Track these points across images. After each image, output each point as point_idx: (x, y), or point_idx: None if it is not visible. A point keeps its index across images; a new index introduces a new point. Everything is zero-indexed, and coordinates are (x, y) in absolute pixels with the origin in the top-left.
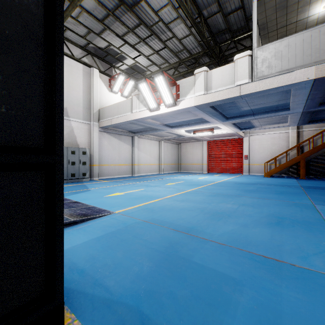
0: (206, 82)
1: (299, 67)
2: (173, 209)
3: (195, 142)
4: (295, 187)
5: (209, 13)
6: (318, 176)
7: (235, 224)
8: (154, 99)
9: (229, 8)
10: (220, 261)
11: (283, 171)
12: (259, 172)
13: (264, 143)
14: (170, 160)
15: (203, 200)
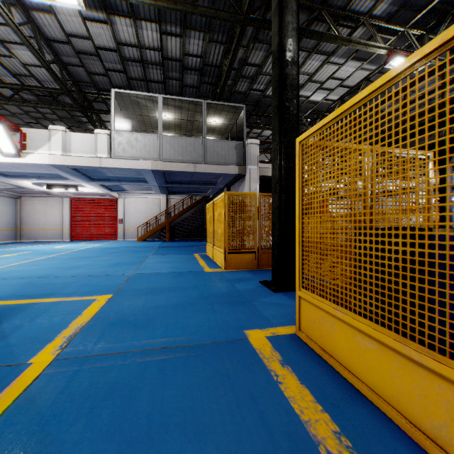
0: (65, 142)
1: (143, 158)
2: (25, 271)
3: (50, 198)
4: (153, 247)
5: (69, 61)
6: (181, 239)
7: (84, 269)
8: None
9: (94, 69)
10: (67, 280)
11: (156, 236)
12: (134, 238)
13: (139, 207)
14: None
15: (60, 262)
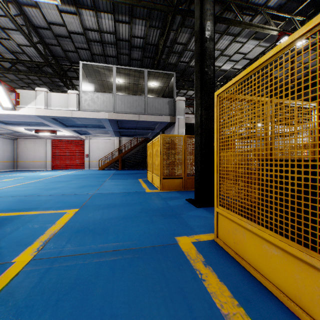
0: (47, 100)
1: (102, 111)
2: (17, 191)
3: (38, 140)
4: (109, 174)
5: (50, 42)
6: (129, 168)
7: (60, 190)
8: None
9: (67, 48)
10: (47, 198)
11: (112, 166)
12: (96, 167)
13: (100, 145)
14: (2, 157)
15: (43, 185)
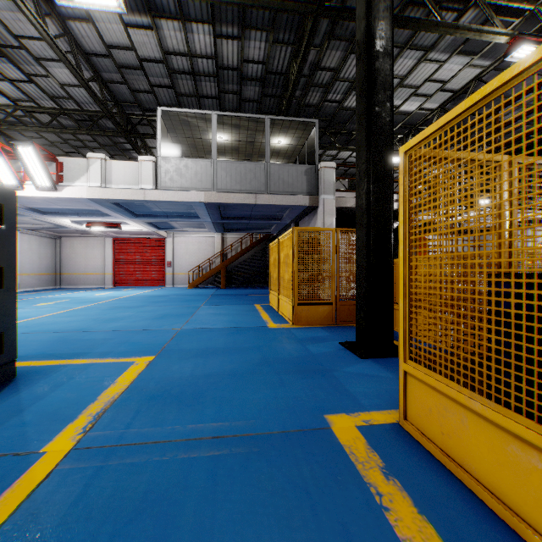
0: (105, 172)
1: (194, 189)
2: (58, 323)
3: (92, 238)
4: (206, 296)
5: (110, 78)
6: (239, 286)
7: (125, 322)
8: (14, 174)
9: (138, 86)
10: (104, 336)
11: (210, 281)
12: (185, 284)
13: (190, 247)
14: (37, 267)
15: (98, 313)
